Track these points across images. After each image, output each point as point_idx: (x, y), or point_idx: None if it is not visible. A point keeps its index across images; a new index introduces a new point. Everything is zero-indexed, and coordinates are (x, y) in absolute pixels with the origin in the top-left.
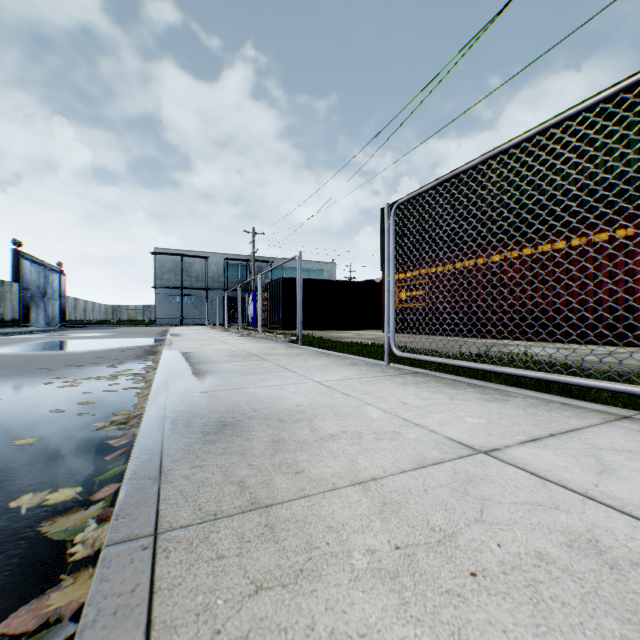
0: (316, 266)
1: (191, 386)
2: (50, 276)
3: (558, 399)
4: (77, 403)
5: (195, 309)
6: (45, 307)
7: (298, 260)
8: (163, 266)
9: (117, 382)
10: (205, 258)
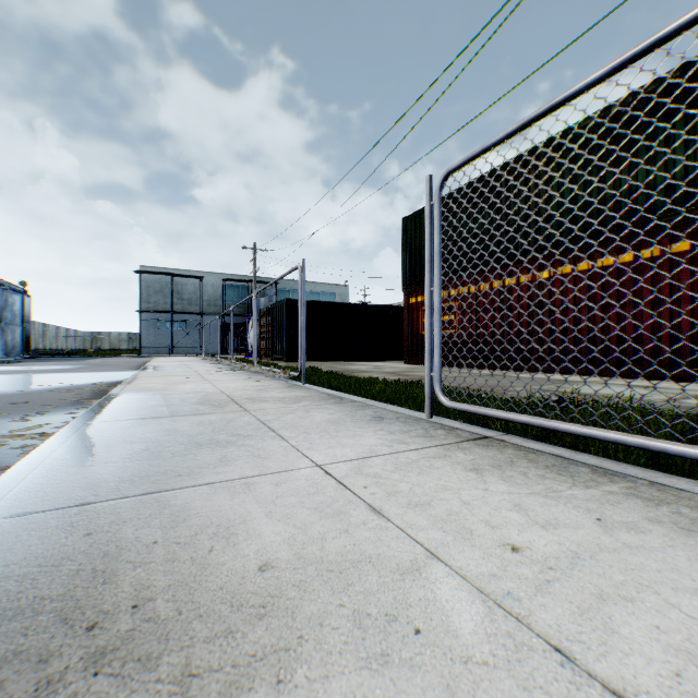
0: (327, 289)
1: (67, 484)
2: (9, 297)
3: None
4: None
5: (188, 337)
6: (2, 334)
7: (300, 271)
8: (150, 287)
9: None
10: (199, 278)
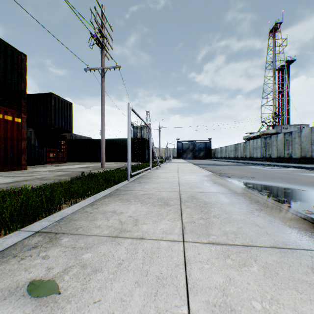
0: None
1: (218, 180)
2: None
3: (144, 173)
4: (268, 193)
5: None
6: None
7: None
8: None
9: (291, 207)
10: None
